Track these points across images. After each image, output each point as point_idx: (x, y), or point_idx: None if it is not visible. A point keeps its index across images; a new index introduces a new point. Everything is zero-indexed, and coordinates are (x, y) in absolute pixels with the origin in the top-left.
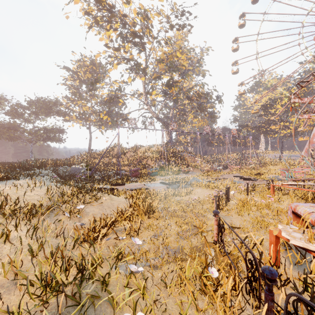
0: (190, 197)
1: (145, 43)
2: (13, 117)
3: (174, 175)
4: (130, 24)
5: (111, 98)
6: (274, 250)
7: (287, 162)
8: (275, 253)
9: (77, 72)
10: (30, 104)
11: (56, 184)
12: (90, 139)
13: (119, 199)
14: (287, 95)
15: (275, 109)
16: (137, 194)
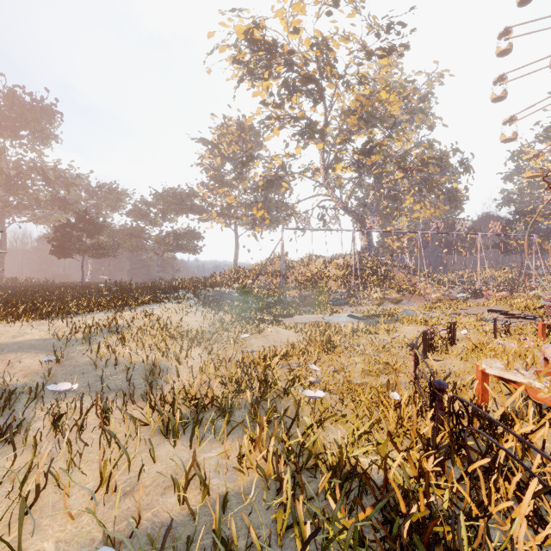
0: (391, 336)
1: (324, 89)
2: (135, 219)
3: (373, 306)
4: (300, 66)
5: (269, 181)
6: (480, 388)
7: None
8: (482, 392)
9: (218, 144)
10: (157, 199)
11: (211, 310)
12: (237, 247)
13: (288, 333)
14: None
15: None
16: (312, 328)
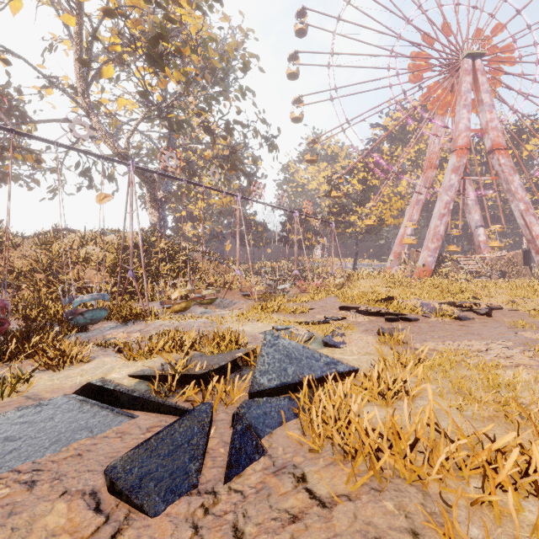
0: None
1: None
2: None
3: (172, 318)
4: None
5: None
6: None
7: (388, 273)
8: None
9: None
10: None
11: None
12: None
13: None
14: (366, 164)
15: (350, 186)
16: None
